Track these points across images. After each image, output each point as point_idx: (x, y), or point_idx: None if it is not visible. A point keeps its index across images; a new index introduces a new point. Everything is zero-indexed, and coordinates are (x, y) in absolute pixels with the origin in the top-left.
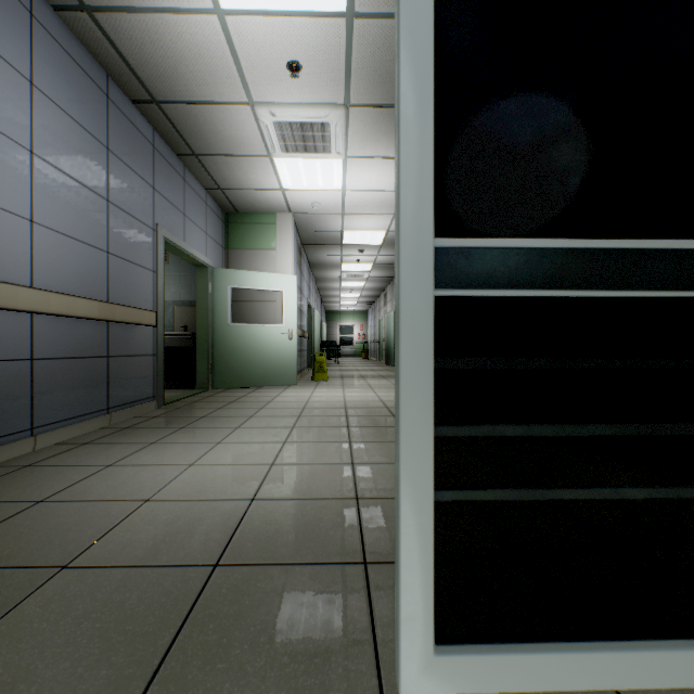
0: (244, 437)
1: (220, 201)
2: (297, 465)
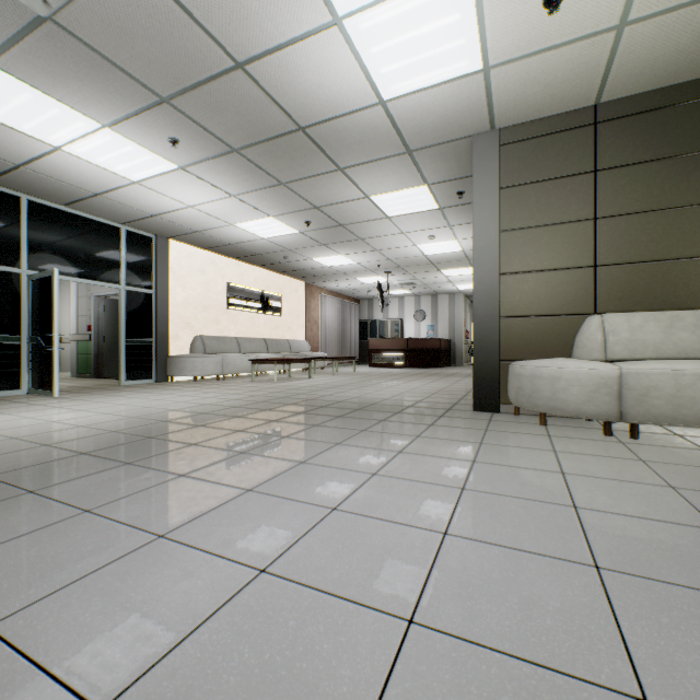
0: None
1: None
2: (62, 384)
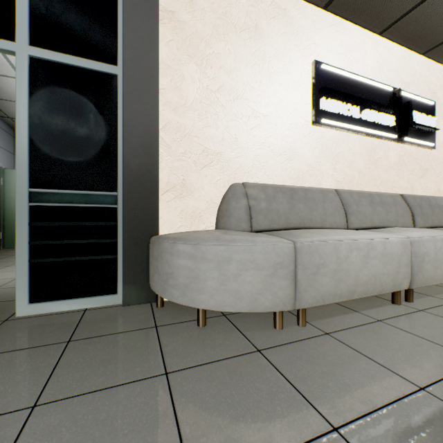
0: (9, 269)
1: (11, 124)
2: None
